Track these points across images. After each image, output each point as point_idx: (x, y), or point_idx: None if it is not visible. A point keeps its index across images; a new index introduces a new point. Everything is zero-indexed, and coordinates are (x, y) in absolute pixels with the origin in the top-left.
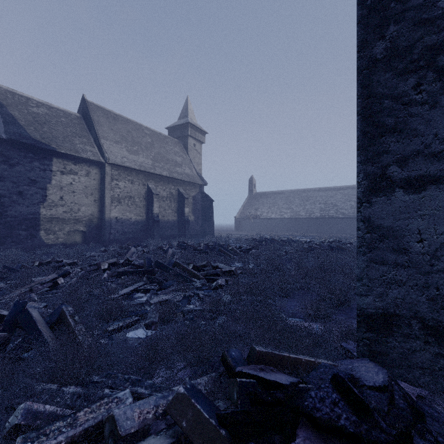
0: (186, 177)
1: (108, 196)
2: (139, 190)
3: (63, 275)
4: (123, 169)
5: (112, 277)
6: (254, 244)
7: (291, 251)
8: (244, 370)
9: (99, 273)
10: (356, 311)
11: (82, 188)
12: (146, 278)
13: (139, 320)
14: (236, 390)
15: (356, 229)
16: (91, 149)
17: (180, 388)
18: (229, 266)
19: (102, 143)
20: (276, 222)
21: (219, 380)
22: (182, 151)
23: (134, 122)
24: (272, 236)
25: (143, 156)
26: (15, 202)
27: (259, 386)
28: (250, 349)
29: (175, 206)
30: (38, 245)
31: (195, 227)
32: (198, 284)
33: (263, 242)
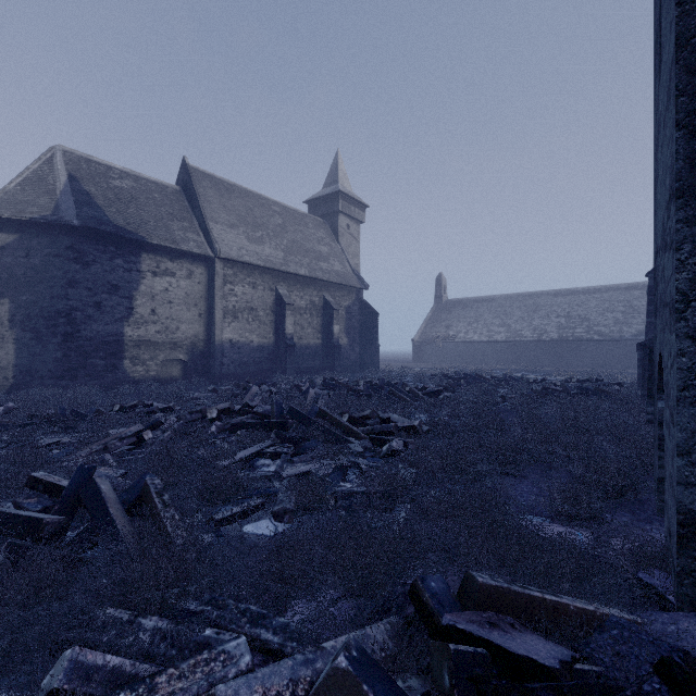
0: (336, 277)
1: (219, 308)
2: (265, 298)
3: (152, 426)
4: (240, 267)
5: (223, 432)
6: (447, 383)
7: (512, 396)
8: (459, 623)
9: (204, 425)
10: (677, 516)
11: (183, 296)
12: (275, 435)
13: (263, 505)
14: (447, 667)
15: (677, 353)
16: (194, 238)
17: (340, 659)
18: (408, 419)
19: (210, 228)
20: (481, 348)
21: (406, 632)
22: (328, 237)
23: (258, 194)
24: (476, 371)
25: (271, 246)
26: (91, 317)
27: (495, 665)
28: (463, 578)
29: (319, 322)
30: (121, 381)
31: (350, 356)
32: (358, 448)
33: (462, 380)
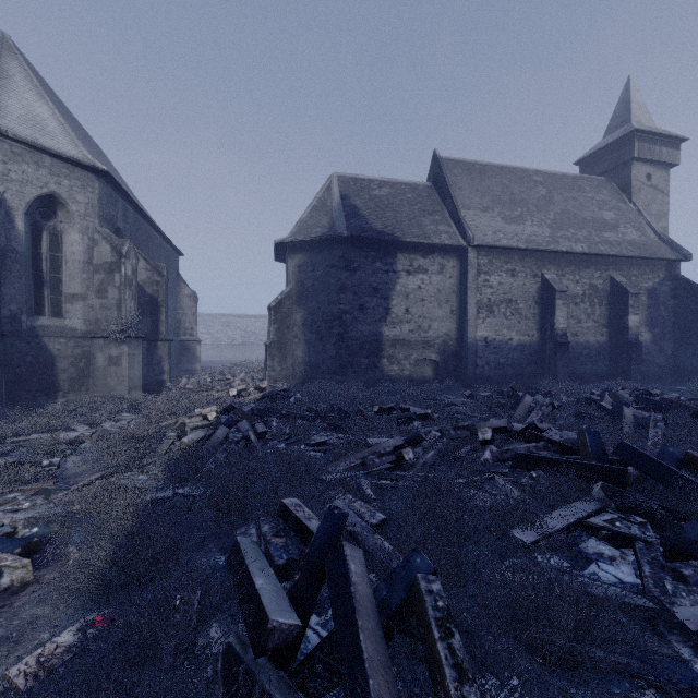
0: (631, 249)
1: (472, 303)
2: (526, 287)
3: (411, 440)
4: (496, 253)
5: (499, 462)
6: None
7: None
8: None
9: (474, 448)
10: None
11: (434, 293)
12: (603, 492)
13: None
14: None
15: None
16: (445, 229)
17: None
18: None
19: (462, 216)
20: None
21: None
22: (615, 198)
23: (514, 168)
24: None
25: (533, 223)
26: (356, 319)
27: None
28: None
29: (603, 313)
30: (380, 379)
31: (655, 359)
32: None
33: None
